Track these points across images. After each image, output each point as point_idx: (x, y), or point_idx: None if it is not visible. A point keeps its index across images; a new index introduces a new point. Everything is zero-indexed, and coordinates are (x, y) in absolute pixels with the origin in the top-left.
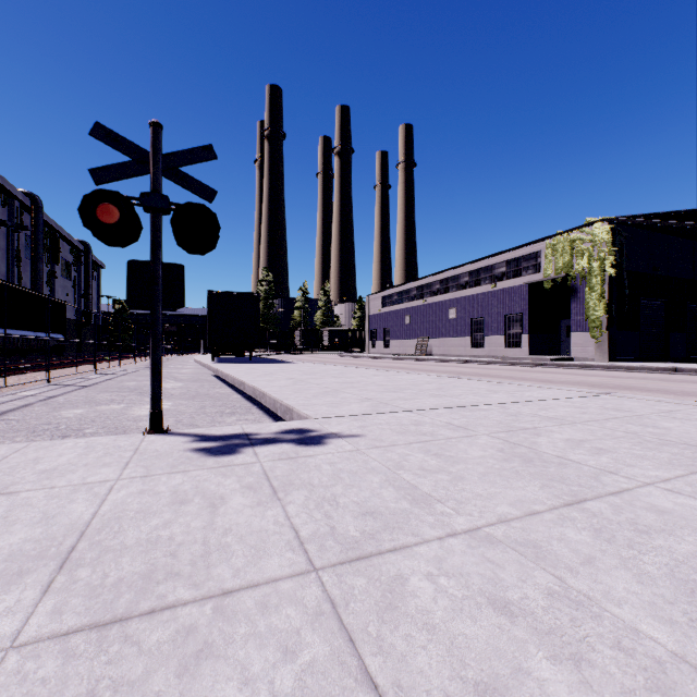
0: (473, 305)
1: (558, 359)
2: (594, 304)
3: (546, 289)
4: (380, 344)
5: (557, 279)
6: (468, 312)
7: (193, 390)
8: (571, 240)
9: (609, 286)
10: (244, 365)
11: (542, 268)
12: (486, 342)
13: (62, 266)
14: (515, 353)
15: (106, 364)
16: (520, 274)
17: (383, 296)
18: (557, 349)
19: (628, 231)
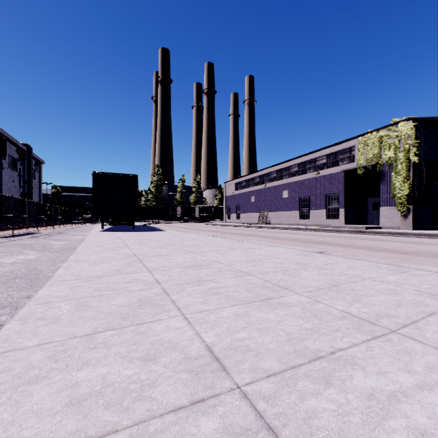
0: (301, 188)
1: (370, 228)
2: (399, 185)
3: (356, 175)
4: (233, 216)
5: (367, 166)
6: (297, 192)
7: (32, 265)
8: (379, 136)
9: (412, 171)
10: (118, 233)
11: (356, 159)
12: (311, 214)
13: (9, 161)
14: (334, 222)
15: (2, 232)
16: (337, 164)
17: (236, 183)
18: (365, 219)
19: (425, 129)
